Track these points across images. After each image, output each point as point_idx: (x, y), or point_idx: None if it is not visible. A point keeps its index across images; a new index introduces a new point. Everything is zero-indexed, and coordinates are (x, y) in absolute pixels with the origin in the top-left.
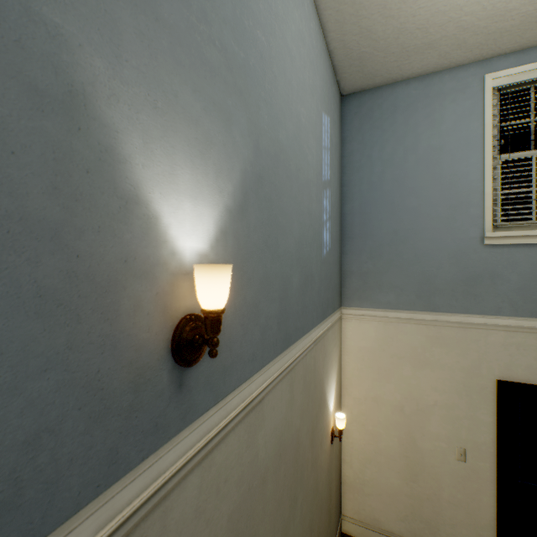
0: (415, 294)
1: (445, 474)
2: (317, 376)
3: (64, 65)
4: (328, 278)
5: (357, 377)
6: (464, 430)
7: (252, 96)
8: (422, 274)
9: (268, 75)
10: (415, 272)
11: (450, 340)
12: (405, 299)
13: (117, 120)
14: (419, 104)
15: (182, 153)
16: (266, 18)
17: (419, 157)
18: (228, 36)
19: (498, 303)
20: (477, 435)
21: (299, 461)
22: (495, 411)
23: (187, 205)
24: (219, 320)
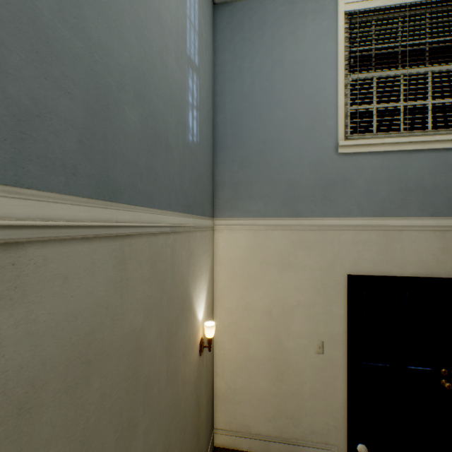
0: (282, 201)
1: (307, 368)
2: (178, 273)
3: None
4: (196, 173)
5: (229, 287)
6: (322, 325)
7: None
8: (287, 182)
9: None
10: (282, 180)
11: (311, 242)
12: (273, 206)
13: None
14: (285, 20)
15: None
16: None
17: (284, 70)
18: None
19: (349, 206)
20: (332, 327)
21: (141, 374)
22: (346, 303)
23: None
24: None
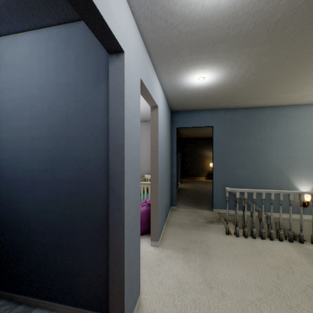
0: None
1: None
2: None
3: (287, 178)
4: None
5: None
6: None
7: None
8: None
9: None
10: None
11: None
12: None
13: (292, 180)
14: None
15: (302, 180)
16: None
17: None
18: None
19: None
20: None
21: None
22: None
23: (303, 186)
24: (307, 202)
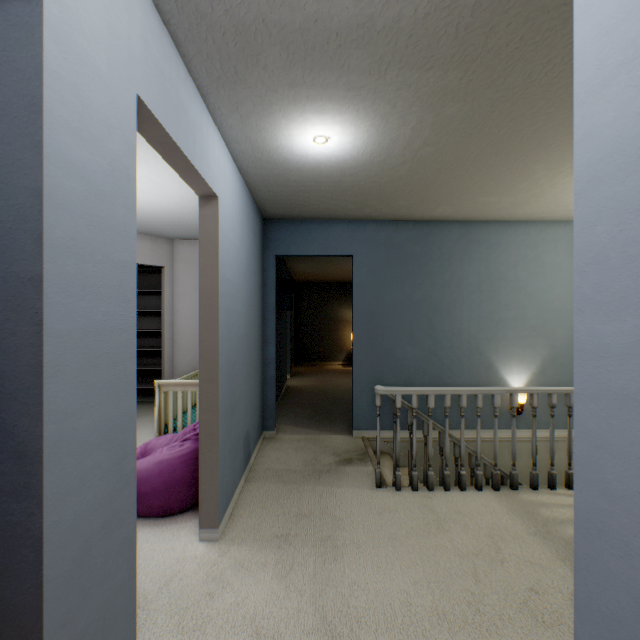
0: None
1: None
2: None
3: (488, 361)
4: None
5: None
6: None
7: (548, 330)
8: None
9: (562, 314)
10: None
11: None
12: None
13: (497, 365)
14: None
15: (513, 364)
16: (560, 292)
17: None
18: (533, 321)
19: None
20: None
21: None
22: None
23: (515, 376)
24: (521, 405)
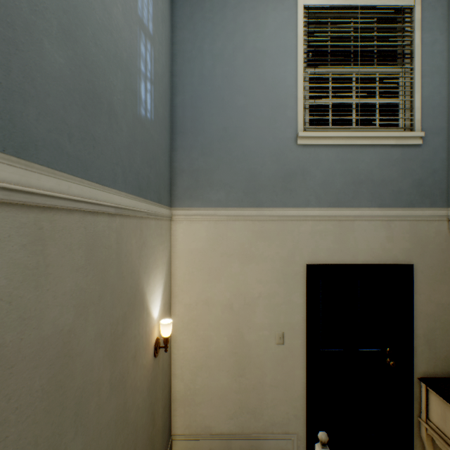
0: (243, 191)
1: (268, 360)
2: (126, 263)
3: None
4: (150, 154)
5: (188, 282)
6: (283, 315)
7: None
8: (249, 172)
9: None
10: (243, 169)
11: (272, 233)
12: (234, 196)
13: None
14: (247, 5)
15: None
16: None
17: (246, 57)
18: None
19: (308, 196)
20: (292, 317)
21: (70, 387)
22: (305, 292)
23: None
24: None
